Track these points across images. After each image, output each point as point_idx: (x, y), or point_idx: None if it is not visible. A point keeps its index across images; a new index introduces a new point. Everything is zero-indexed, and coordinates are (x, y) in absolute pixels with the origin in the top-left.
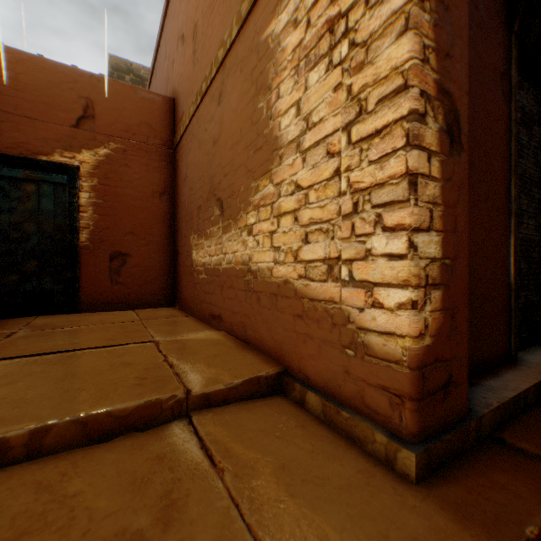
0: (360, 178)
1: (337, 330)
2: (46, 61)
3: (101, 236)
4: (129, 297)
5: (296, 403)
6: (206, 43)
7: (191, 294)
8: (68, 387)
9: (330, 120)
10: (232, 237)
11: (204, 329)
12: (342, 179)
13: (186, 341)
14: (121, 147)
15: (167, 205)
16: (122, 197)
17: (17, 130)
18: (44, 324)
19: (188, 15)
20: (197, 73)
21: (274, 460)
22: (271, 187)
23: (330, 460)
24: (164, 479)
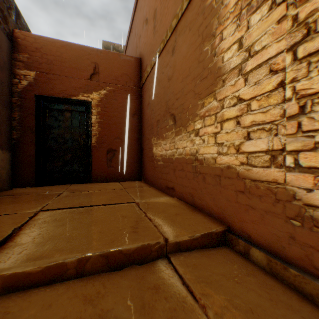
0: (307, 86)
1: (281, 204)
2: (75, 44)
3: (102, 140)
4: (116, 175)
5: (240, 254)
6: (163, 19)
7: (152, 173)
8: (93, 230)
9: (273, 46)
10: (182, 138)
11: (163, 195)
12: (286, 89)
13: (154, 203)
14: (112, 89)
15: (137, 121)
16: (112, 117)
17: (61, 84)
18: (74, 189)
19: (150, 6)
20: (156, 39)
21: (241, 303)
22: (215, 102)
23: (290, 310)
24: (164, 307)
